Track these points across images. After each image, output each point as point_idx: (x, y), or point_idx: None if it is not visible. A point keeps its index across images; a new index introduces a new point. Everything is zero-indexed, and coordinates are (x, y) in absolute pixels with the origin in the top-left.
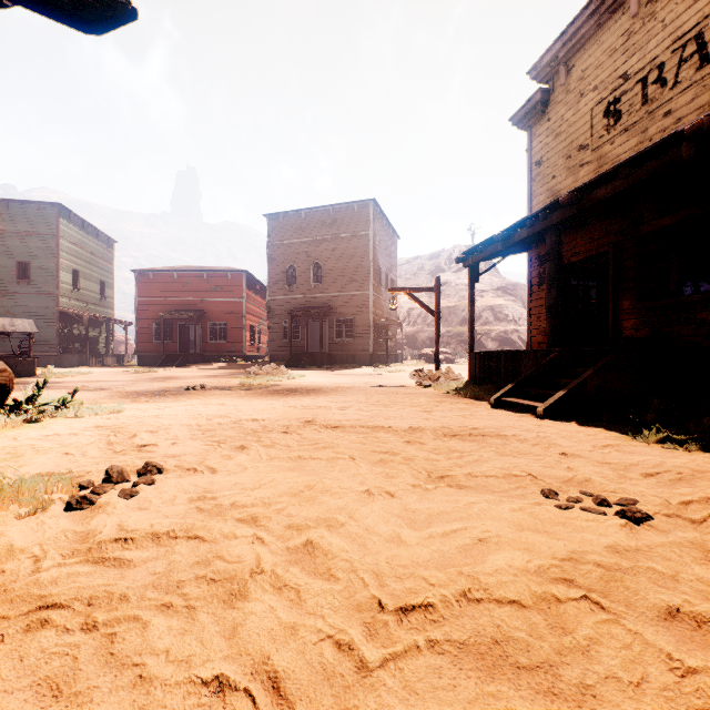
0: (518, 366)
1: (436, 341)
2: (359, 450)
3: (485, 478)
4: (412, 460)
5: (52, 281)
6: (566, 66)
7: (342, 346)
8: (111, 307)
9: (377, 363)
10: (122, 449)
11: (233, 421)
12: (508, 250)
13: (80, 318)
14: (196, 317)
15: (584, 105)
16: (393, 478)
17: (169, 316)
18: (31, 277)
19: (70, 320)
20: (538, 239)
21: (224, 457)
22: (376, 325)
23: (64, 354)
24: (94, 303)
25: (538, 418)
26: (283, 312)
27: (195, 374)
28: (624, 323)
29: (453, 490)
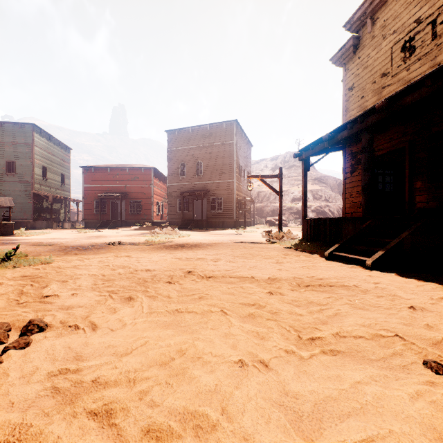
0: (340, 229)
1: (279, 211)
2: (230, 302)
3: (353, 339)
4: (277, 314)
5: (29, 173)
6: (372, 18)
7: (215, 215)
8: (68, 191)
9: (238, 226)
10: (24, 301)
11: (131, 271)
12: (330, 148)
13: (47, 198)
14: (122, 197)
15: (385, 45)
16: (264, 339)
17: (104, 196)
18: (16, 171)
19: (41, 198)
20: (351, 140)
21: (110, 310)
22: (238, 202)
23: (37, 220)
24: (57, 188)
25: (367, 269)
26: (177, 193)
27: (118, 234)
28: (417, 198)
29: (329, 359)
